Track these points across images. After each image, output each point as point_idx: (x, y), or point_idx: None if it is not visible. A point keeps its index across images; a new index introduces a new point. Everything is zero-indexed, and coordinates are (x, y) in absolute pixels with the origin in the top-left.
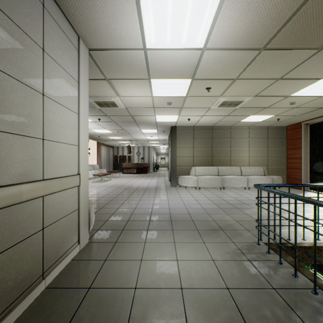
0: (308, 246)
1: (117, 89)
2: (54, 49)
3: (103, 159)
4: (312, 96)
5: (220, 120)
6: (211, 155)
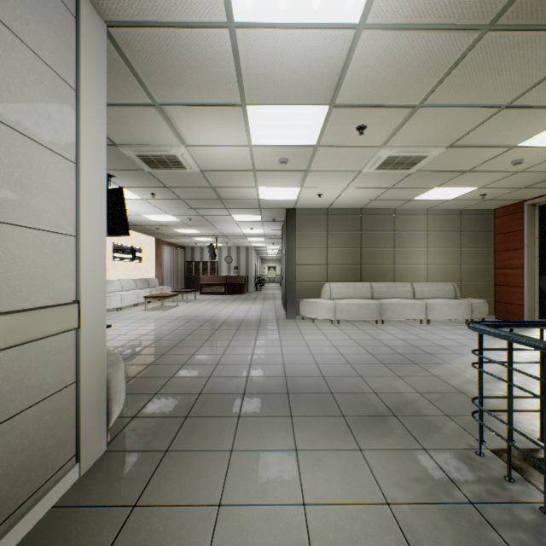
0: None
1: (180, 129)
2: None
3: (166, 268)
4: None
5: (376, 198)
6: (359, 262)
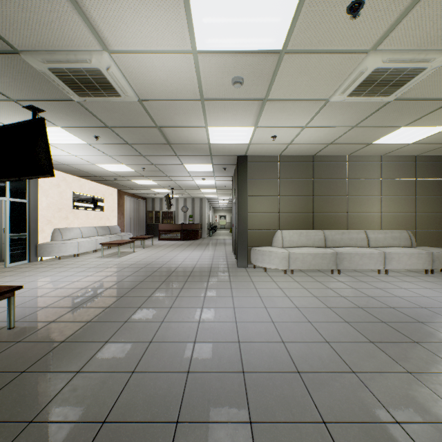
0: None
1: (90, 13)
2: None
3: (128, 217)
4: None
5: (333, 141)
6: (311, 209)
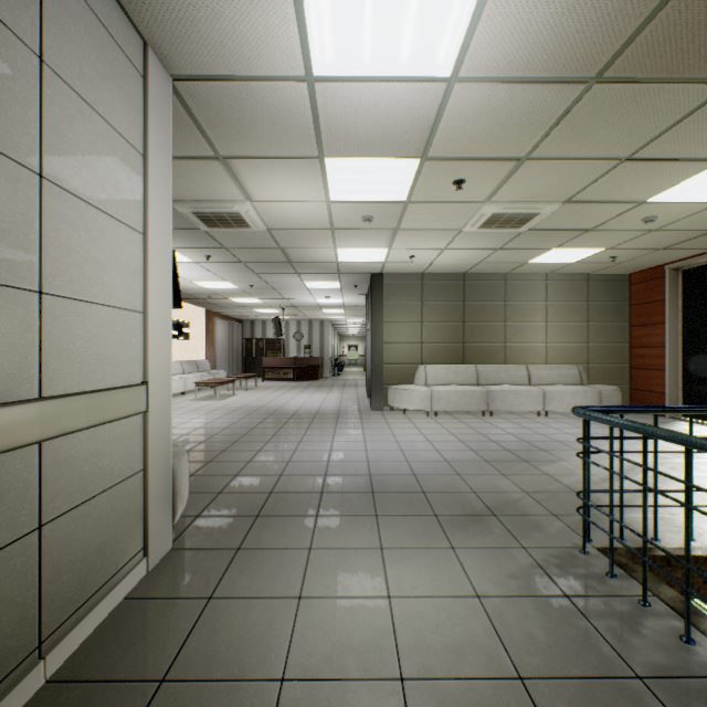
0: (703, 555)
1: (246, 183)
2: (75, 62)
3: (219, 348)
4: (695, 202)
5: (482, 261)
6: (461, 339)
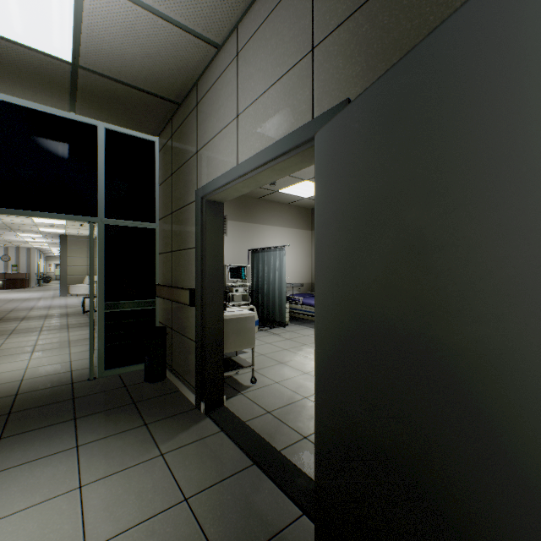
0: None
1: (0, 217)
2: None
3: None
4: None
5: None
6: None
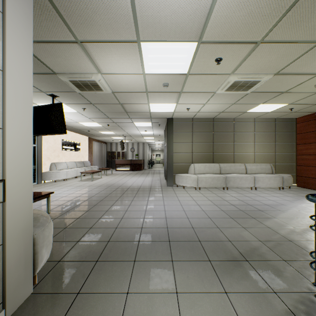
0: None
1: (96, 61)
2: None
3: (95, 155)
4: None
5: (223, 111)
6: (212, 151)
